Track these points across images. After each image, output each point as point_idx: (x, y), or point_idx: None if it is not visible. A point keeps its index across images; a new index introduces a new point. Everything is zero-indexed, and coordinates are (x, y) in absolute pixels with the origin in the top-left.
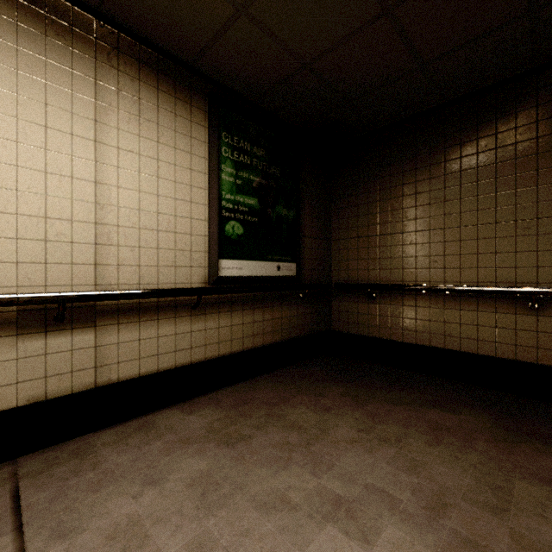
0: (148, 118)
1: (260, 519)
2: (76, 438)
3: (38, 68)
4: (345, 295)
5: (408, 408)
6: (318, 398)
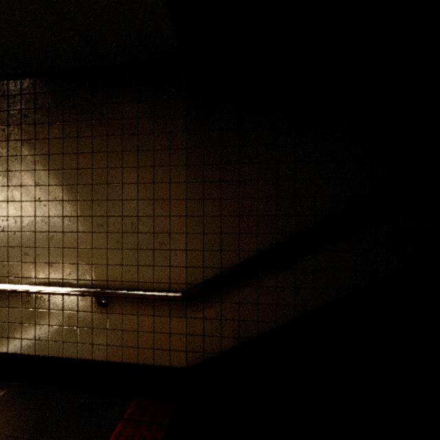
0: None
1: None
2: None
3: None
4: None
5: None
6: None
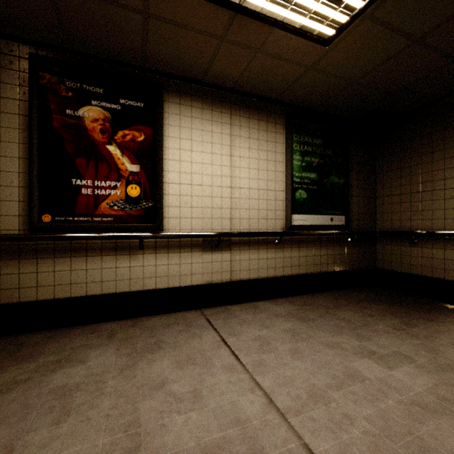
0: (253, 137)
1: (325, 349)
2: (221, 306)
3: (209, 127)
4: (389, 240)
5: (441, 324)
6: (363, 309)
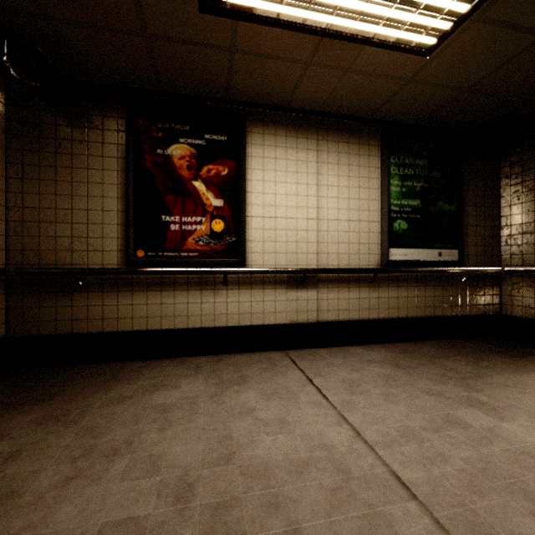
0: (343, 163)
1: (424, 396)
2: (307, 349)
3: (294, 155)
4: (518, 280)
5: None
6: (478, 360)
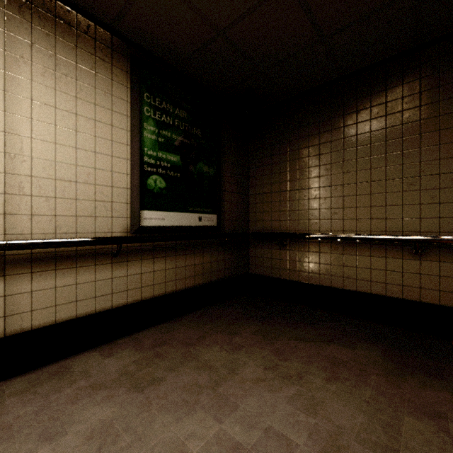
0: (66, 73)
1: None
2: None
3: None
4: (260, 242)
5: (311, 344)
6: (232, 336)
